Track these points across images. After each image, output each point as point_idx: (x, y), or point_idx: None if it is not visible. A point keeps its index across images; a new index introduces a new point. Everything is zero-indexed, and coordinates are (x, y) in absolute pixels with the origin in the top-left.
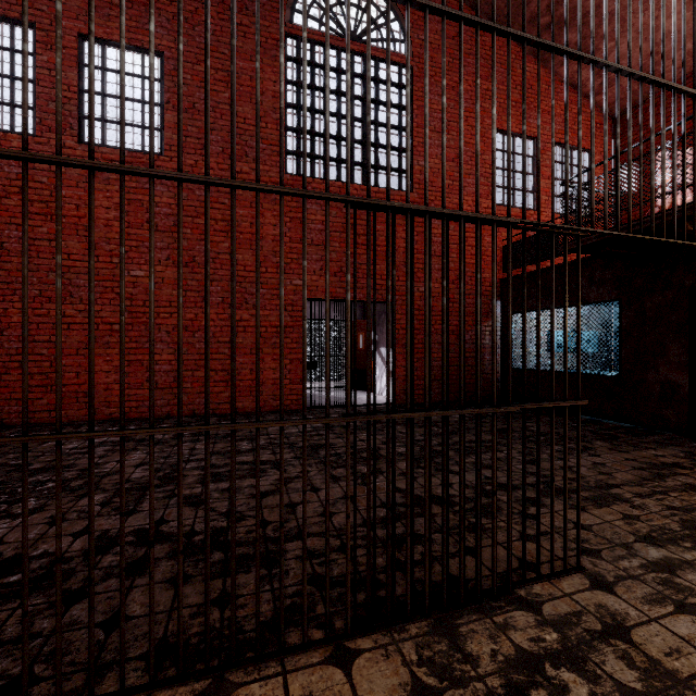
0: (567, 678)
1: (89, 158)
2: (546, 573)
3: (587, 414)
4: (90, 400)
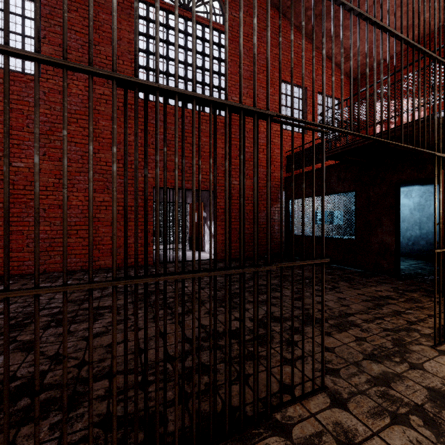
0: None
1: None
2: (299, 395)
3: (336, 264)
4: None
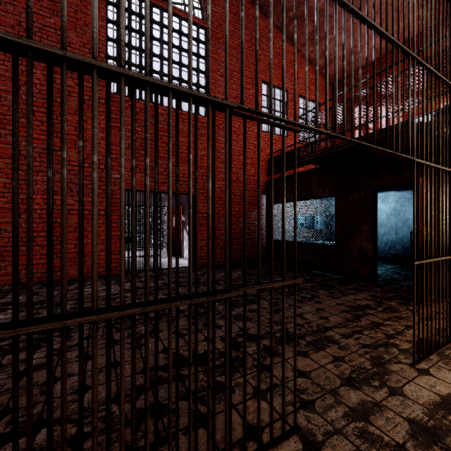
0: None
1: None
2: (267, 441)
3: (316, 270)
4: None
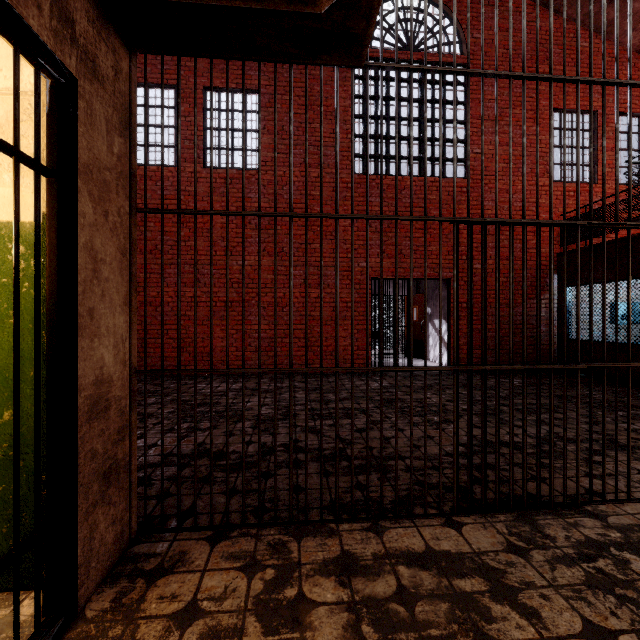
0: (628, 557)
1: (306, 211)
2: (610, 499)
3: None
4: (306, 350)
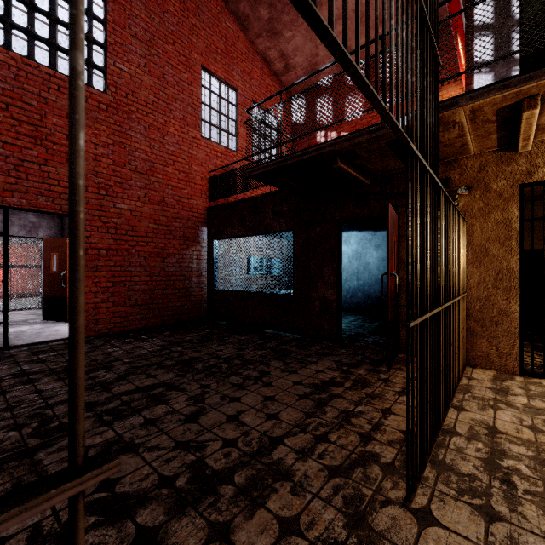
0: None
1: None
2: None
3: (272, 329)
4: None
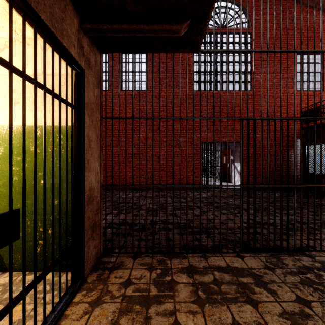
0: (322, 273)
1: (173, 116)
2: (318, 250)
3: None
4: (173, 177)
